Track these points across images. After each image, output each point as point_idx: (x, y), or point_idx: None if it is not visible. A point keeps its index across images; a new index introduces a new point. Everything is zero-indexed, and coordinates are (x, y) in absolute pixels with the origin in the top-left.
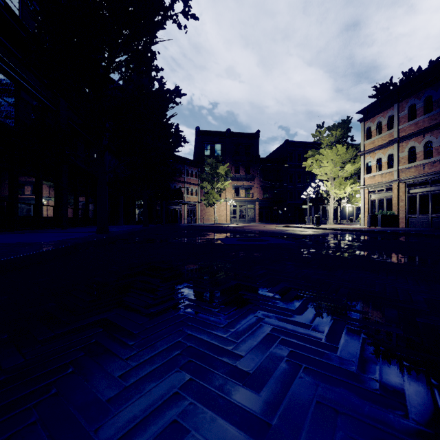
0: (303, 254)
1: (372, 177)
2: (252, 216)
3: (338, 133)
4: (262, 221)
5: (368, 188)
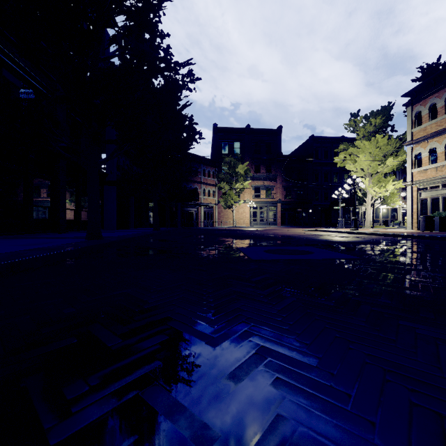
0: (407, 288)
1: (422, 171)
2: (274, 218)
3: (378, 120)
4: (285, 224)
5: (418, 184)
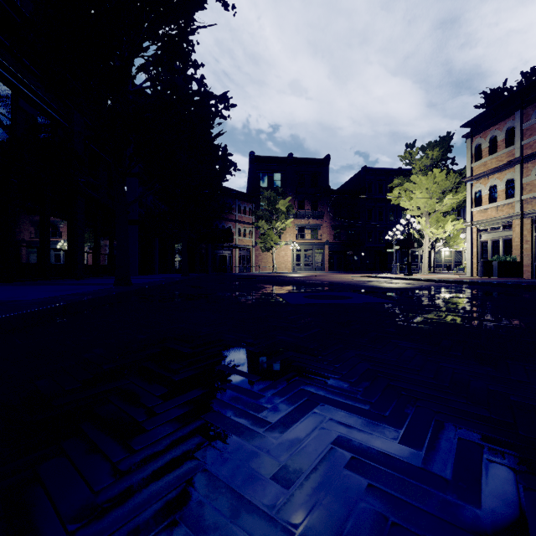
0: (416, 323)
1: (483, 210)
2: (320, 263)
3: (436, 153)
4: (334, 269)
5: (478, 225)
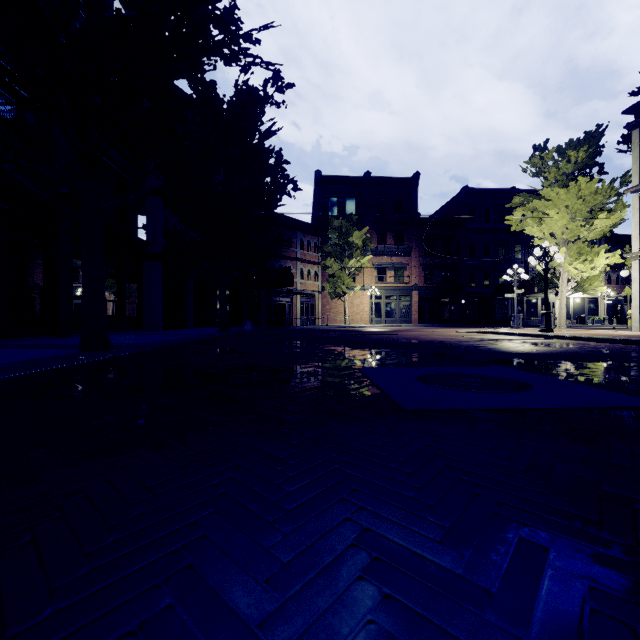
0: None
1: None
2: (407, 313)
3: (582, 154)
4: (424, 321)
5: None
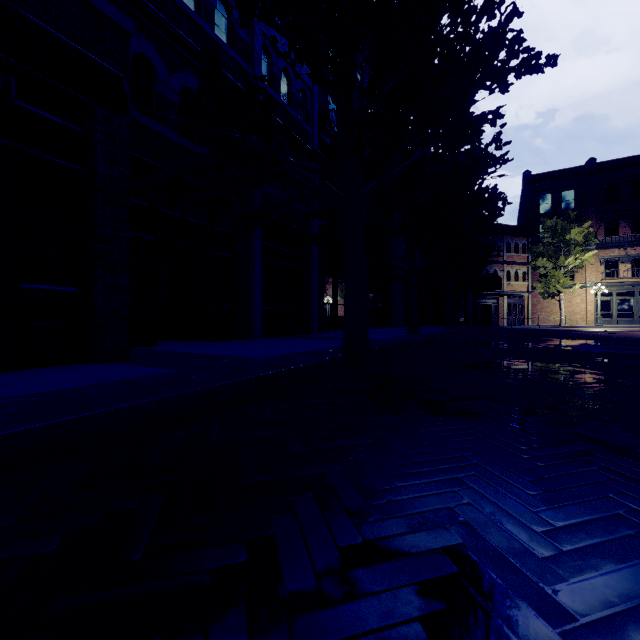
0: None
1: None
2: None
3: None
4: None
5: None
